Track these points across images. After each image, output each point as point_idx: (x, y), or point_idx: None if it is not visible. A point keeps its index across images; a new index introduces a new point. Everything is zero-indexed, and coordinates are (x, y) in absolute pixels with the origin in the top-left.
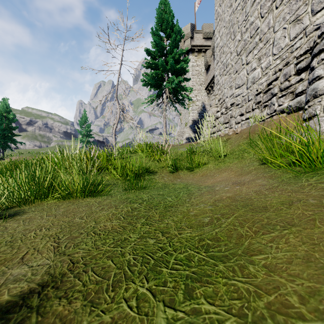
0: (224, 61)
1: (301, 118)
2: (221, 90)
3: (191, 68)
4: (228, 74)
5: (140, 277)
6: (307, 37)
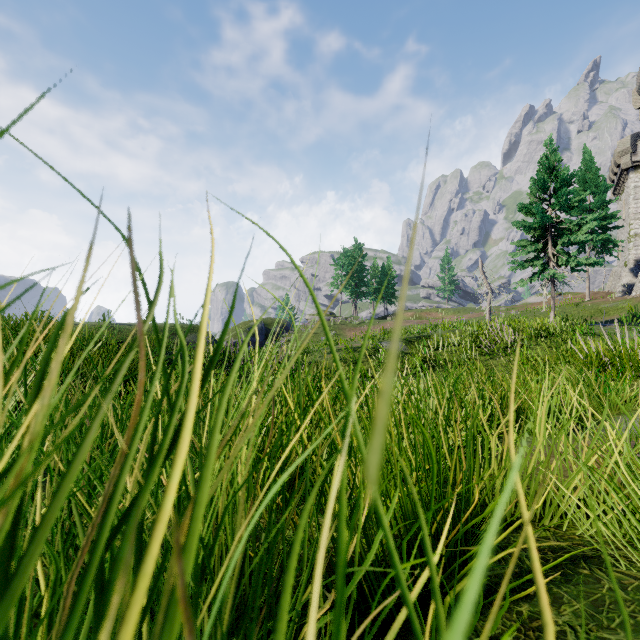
0: None
1: None
2: None
3: (633, 191)
4: None
5: None
6: None
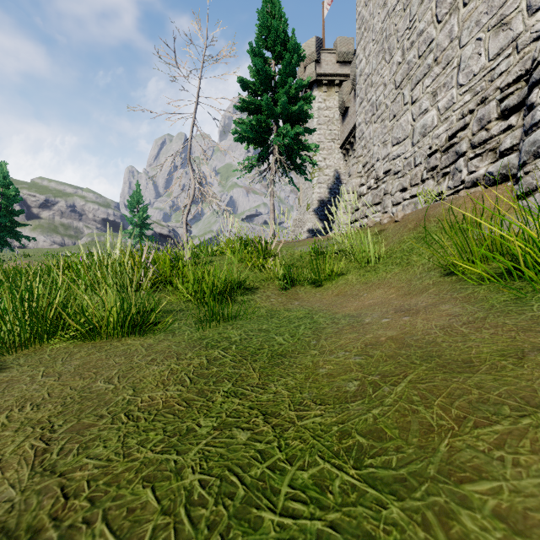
0: (373, 99)
1: (512, 194)
2: (368, 149)
3: (317, 113)
4: (380, 120)
5: (211, 539)
6: (520, 53)
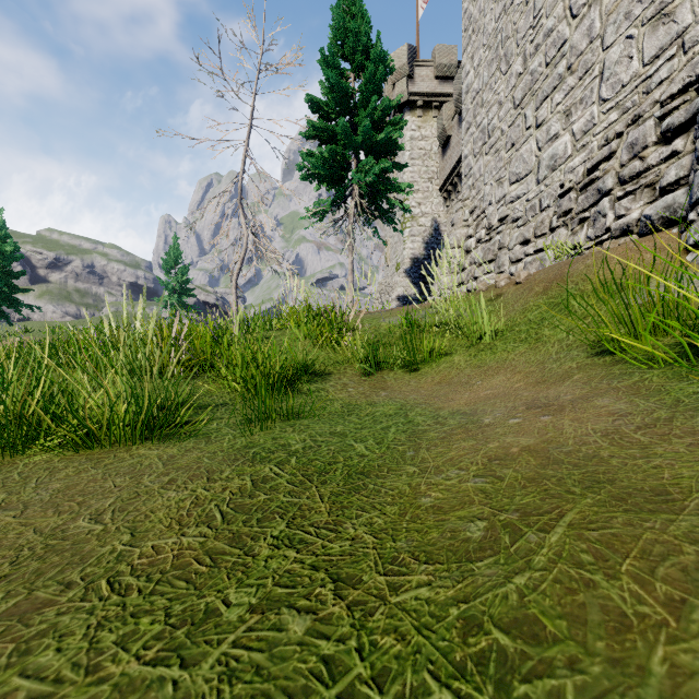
0: (484, 123)
1: (680, 244)
2: (477, 189)
3: (409, 144)
4: (493, 151)
5: None
6: (687, 53)
